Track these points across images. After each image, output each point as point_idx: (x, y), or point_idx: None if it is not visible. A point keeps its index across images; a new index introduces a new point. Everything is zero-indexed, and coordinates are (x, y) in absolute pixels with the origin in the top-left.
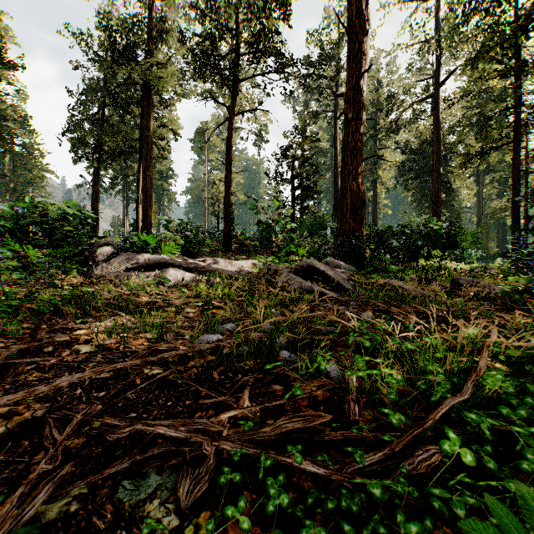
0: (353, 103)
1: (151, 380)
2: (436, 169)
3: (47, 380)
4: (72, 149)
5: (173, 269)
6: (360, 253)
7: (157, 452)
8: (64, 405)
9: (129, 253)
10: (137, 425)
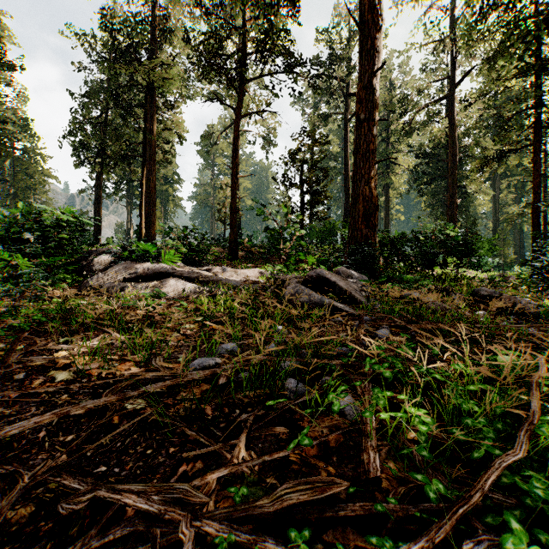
0: (365, 102)
1: (124, 426)
2: (451, 173)
3: (9, 418)
4: (74, 153)
5: (174, 280)
6: (372, 261)
7: (119, 534)
8: (20, 455)
9: (127, 262)
10: (100, 490)
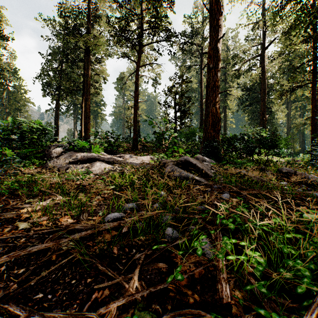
0: (213, 57)
1: (55, 266)
2: (263, 100)
3: None
4: (43, 89)
5: (99, 163)
6: (217, 151)
7: None
8: None
9: (72, 152)
10: (34, 316)
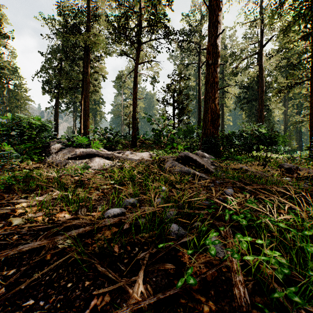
0: (212, 53)
1: (48, 268)
2: (261, 97)
3: None
4: (42, 87)
5: (98, 158)
6: (217, 147)
7: None
8: None
9: (70, 147)
10: None
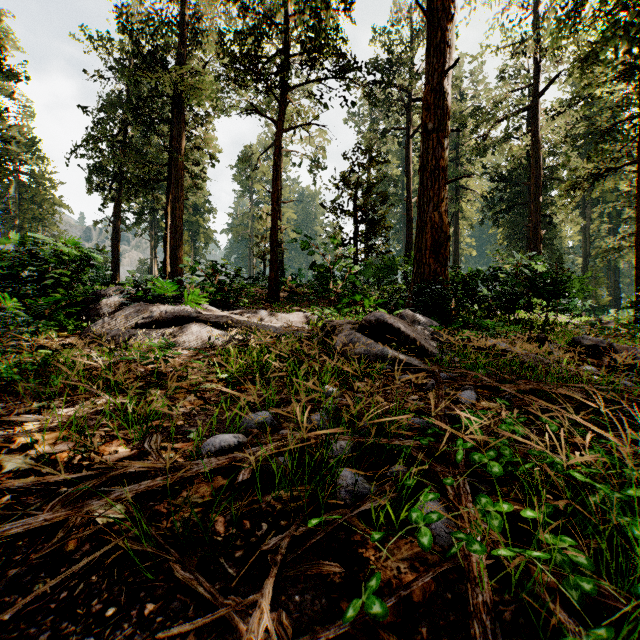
0: (434, 109)
1: (59, 578)
2: (535, 199)
3: None
4: (88, 178)
5: (197, 325)
6: (444, 303)
7: None
8: None
9: (141, 303)
10: None
